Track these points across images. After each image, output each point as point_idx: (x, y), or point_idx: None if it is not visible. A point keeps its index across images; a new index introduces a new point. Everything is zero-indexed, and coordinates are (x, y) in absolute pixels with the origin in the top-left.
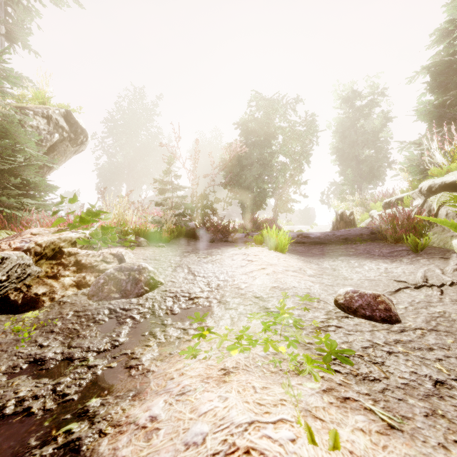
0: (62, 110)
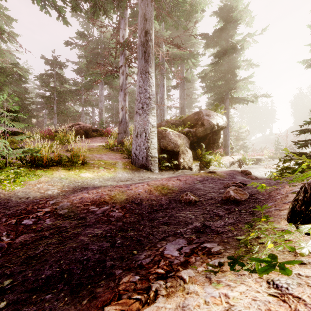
0: (247, 128)
